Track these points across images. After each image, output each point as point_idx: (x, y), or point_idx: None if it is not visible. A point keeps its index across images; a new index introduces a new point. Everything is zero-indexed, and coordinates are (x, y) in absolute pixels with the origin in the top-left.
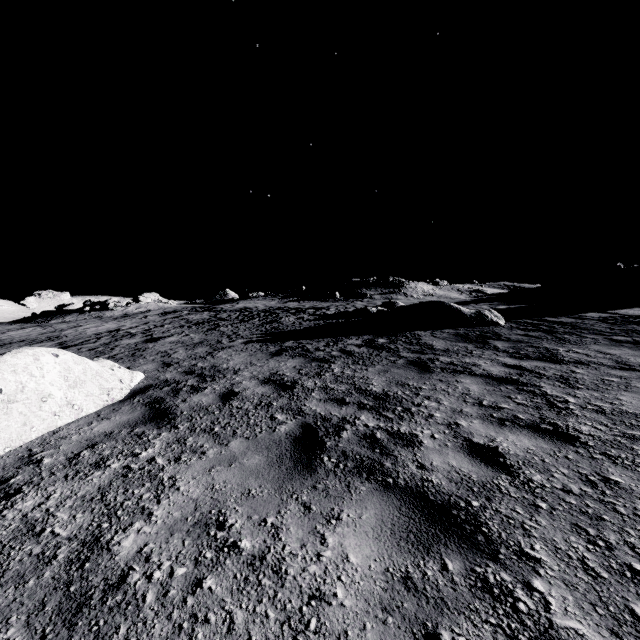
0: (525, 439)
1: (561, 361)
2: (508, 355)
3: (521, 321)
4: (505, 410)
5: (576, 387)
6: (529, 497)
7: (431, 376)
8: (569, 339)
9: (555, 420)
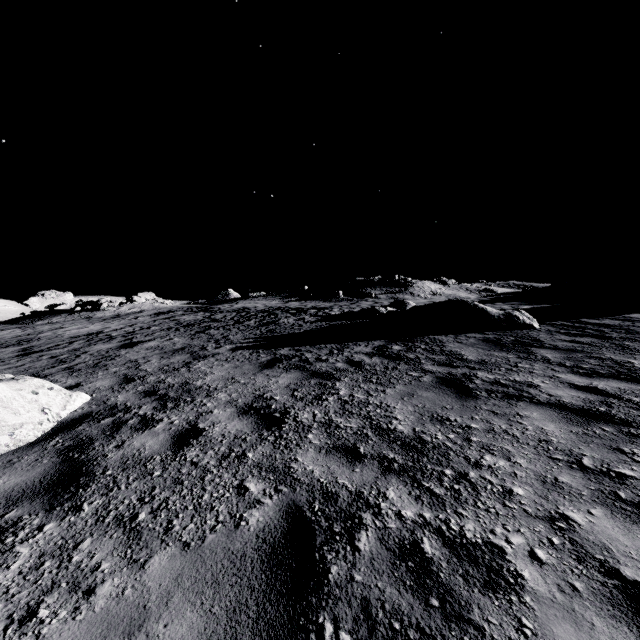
0: None
1: None
2: (568, 370)
3: (557, 323)
4: (634, 482)
5: None
6: None
7: (477, 404)
8: (635, 347)
9: None
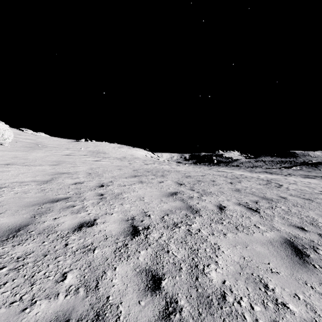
0: None
1: None
2: None
3: None
4: None
5: None
6: None
7: (319, 167)
8: None
9: None
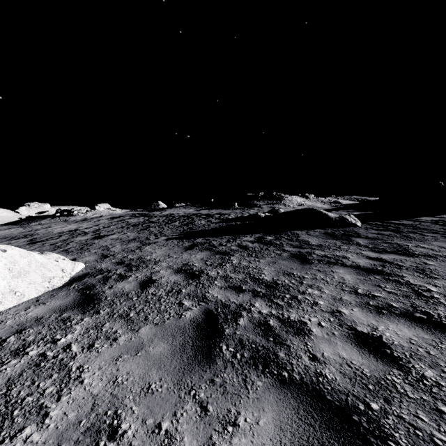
0: (404, 328)
1: (413, 254)
2: (369, 249)
3: (373, 223)
4: (379, 298)
5: (433, 277)
6: (428, 398)
7: (311, 267)
8: (414, 237)
9: (426, 309)
